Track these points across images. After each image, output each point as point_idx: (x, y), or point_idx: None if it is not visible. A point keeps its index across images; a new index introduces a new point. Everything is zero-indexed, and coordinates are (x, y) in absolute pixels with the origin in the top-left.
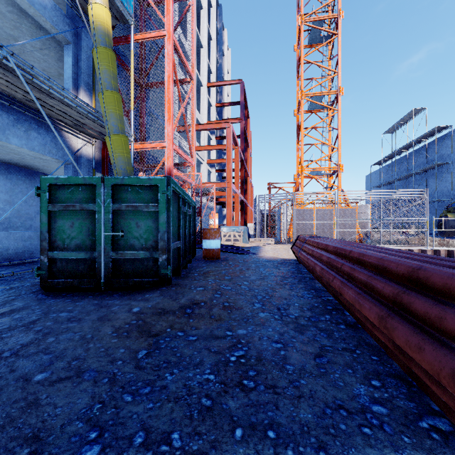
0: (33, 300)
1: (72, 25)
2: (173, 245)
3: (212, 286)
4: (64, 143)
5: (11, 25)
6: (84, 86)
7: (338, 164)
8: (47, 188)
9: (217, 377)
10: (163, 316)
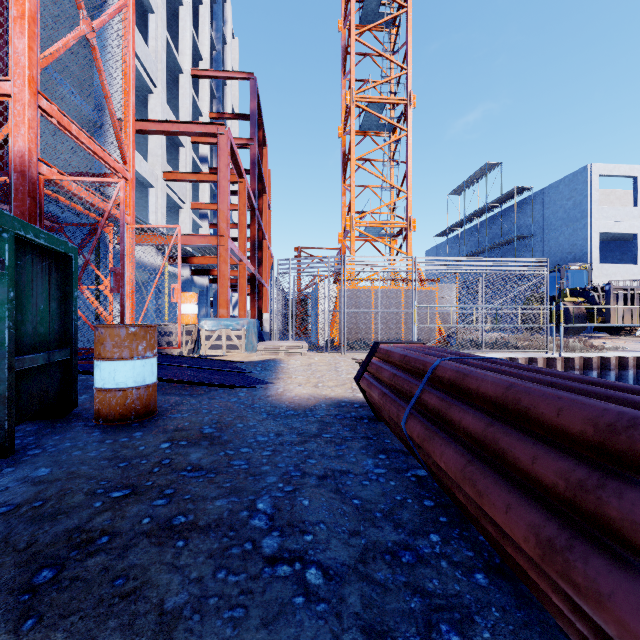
0: None
1: None
2: None
3: None
4: None
5: None
6: None
7: (407, 218)
8: None
9: None
10: None
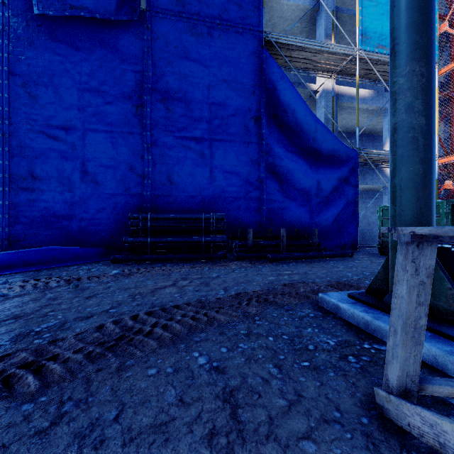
0: (376, 256)
1: (388, 95)
2: None
3: None
4: (383, 174)
5: (353, 114)
6: None
7: None
8: (381, 210)
9: None
10: None
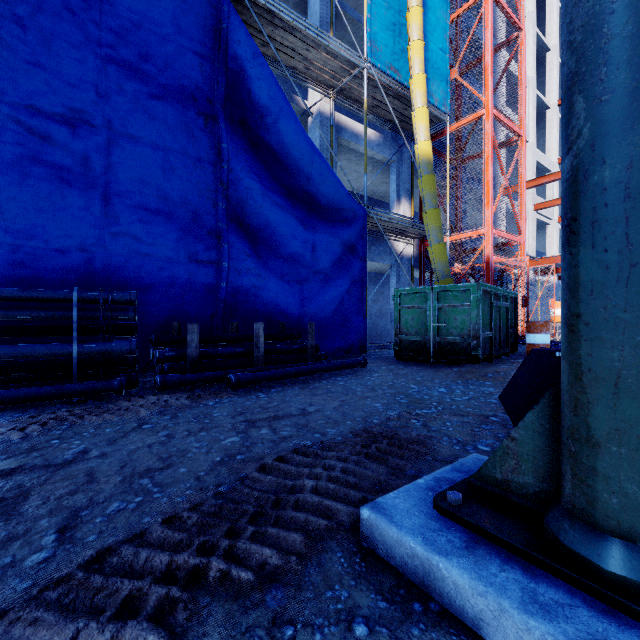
0: (394, 362)
1: (396, 145)
2: (483, 334)
3: (515, 367)
4: (390, 249)
5: (354, 164)
6: (404, 194)
7: None
8: (399, 296)
9: (495, 390)
10: (472, 374)
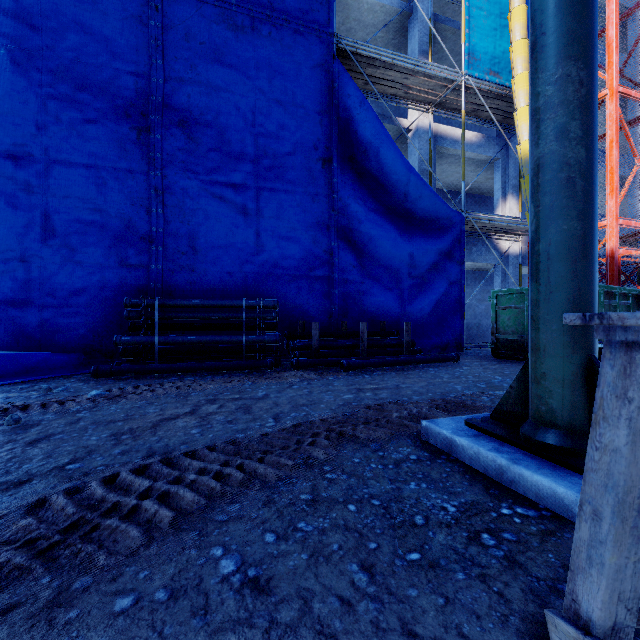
0: (489, 359)
1: (501, 141)
2: None
3: None
4: (494, 249)
5: (455, 166)
6: (510, 190)
7: None
8: (495, 297)
9: None
10: None
